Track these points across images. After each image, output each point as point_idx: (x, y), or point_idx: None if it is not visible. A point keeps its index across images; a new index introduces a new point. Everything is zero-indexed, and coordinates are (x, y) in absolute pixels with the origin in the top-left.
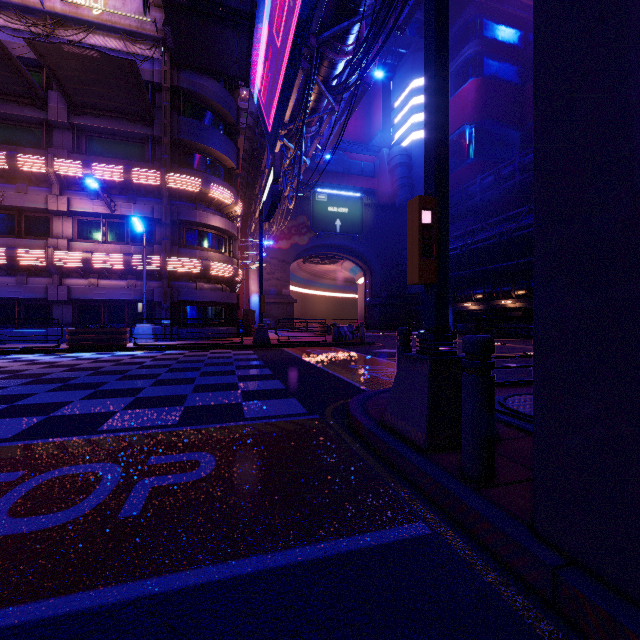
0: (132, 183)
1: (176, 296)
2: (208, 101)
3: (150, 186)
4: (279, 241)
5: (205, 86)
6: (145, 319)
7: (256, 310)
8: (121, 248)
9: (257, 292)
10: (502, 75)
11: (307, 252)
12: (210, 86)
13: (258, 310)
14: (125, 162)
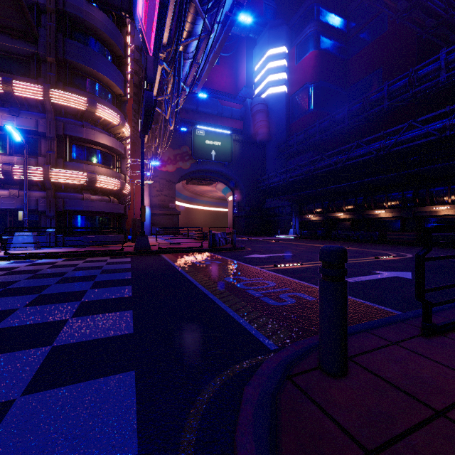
0: (13, 95)
1: (61, 206)
2: (95, 29)
3: (33, 100)
4: (167, 165)
5: (92, 15)
6: (17, 227)
7: (147, 220)
8: (2, 158)
9: (148, 205)
10: (332, 50)
11: (189, 175)
12: (97, 16)
13: (149, 220)
14: (7, 75)
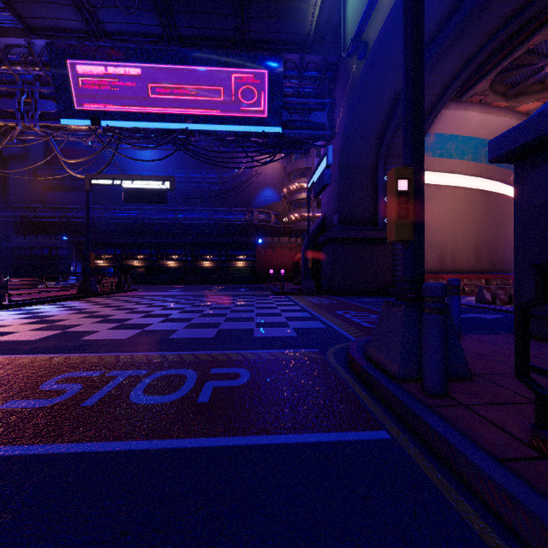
0: None
1: None
2: None
3: None
4: None
5: None
6: (20, 272)
7: None
8: None
9: None
10: None
11: None
12: None
13: None
14: None
